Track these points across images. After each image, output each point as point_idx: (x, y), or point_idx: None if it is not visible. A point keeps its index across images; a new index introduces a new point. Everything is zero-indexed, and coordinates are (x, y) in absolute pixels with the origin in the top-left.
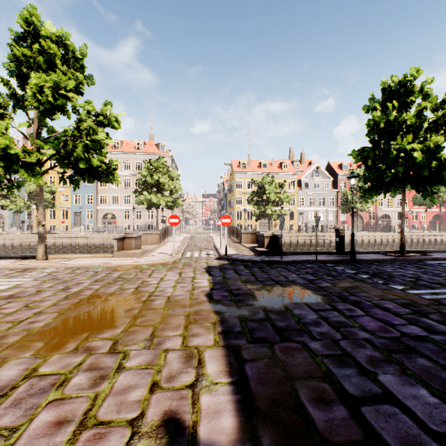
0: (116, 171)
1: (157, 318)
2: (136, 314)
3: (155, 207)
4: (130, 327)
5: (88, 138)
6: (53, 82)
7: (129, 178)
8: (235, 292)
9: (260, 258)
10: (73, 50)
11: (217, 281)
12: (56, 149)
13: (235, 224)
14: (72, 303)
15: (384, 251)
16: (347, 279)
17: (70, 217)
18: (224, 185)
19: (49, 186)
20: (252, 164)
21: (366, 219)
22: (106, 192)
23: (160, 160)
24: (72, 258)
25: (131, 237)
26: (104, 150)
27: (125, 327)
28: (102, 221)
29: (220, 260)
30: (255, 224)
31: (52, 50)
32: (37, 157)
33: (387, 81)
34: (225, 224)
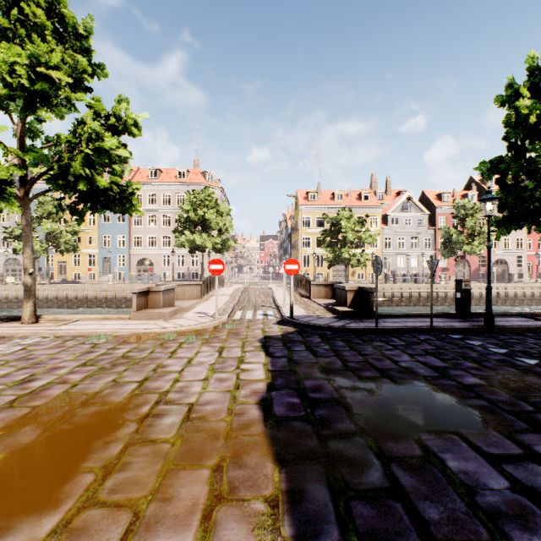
0: (153, 206)
1: (150, 477)
2: (113, 459)
3: (200, 250)
4: (80, 512)
5: (90, 146)
6: (28, 55)
7: (169, 214)
8: (313, 396)
9: (343, 322)
10: (73, 24)
11: (280, 369)
12: (47, 164)
13: (302, 271)
14: (10, 419)
15: (529, 312)
16: (503, 367)
17: (97, 264)
18: (286, 223)
19: (71, 225)
20: (323, 196)
21: (475, 265)
22: (141, 233)
23: (206, 191)
24: (71, 321)
25: (158, 291)
26: (117, 167)
27: (70, 508)
28: (136, 269)
29: (283, 326)
30: (327, 272)
31: (38, 19)
32: (22, 176)
33: (537, 54)
34: (290, 272)
